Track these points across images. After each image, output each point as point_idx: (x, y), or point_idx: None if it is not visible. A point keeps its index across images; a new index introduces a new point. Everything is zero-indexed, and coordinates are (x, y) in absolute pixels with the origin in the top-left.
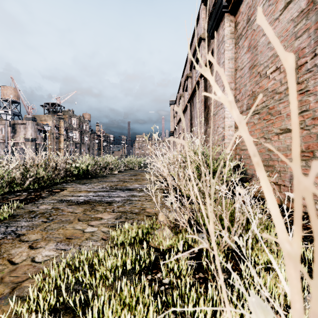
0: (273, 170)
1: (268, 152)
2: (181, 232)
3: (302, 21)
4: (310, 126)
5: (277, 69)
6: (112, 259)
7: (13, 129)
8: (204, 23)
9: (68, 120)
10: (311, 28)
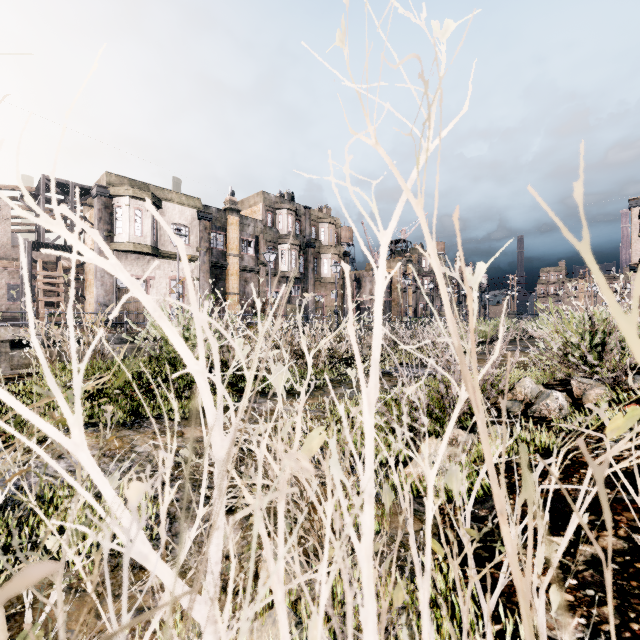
0: None
1: None
2: None
3: None
4: None
5: None
6: None
7: (358, 284)
8: None
9: (417, 262)
10: None
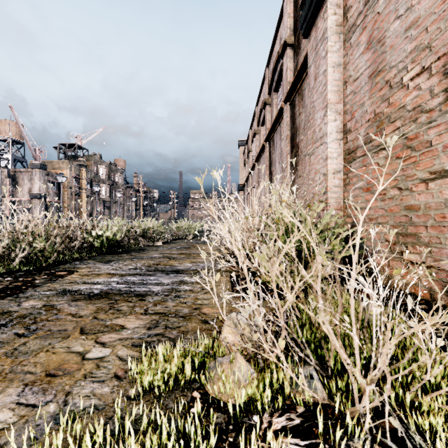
0: (416, 242)
1: (406, 211)
2: (267, 364)
3: None
4: None
5: (424, 71)
6: None
7: (13, 182)
8: (290, 21)
9: (94, 169)
10: None
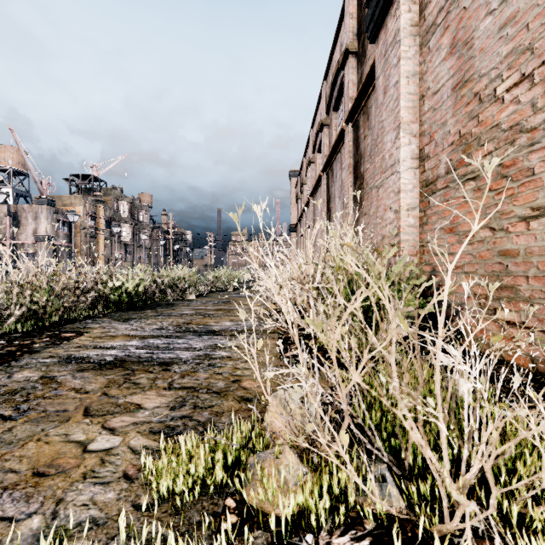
0: (513, 297)
1: (500, 258)
2: (325, 460)
3: None
4: None
5: (524, 80)
6: None
7: (14, 221)
8: (353, 22)
9: (113, 206)
10: None
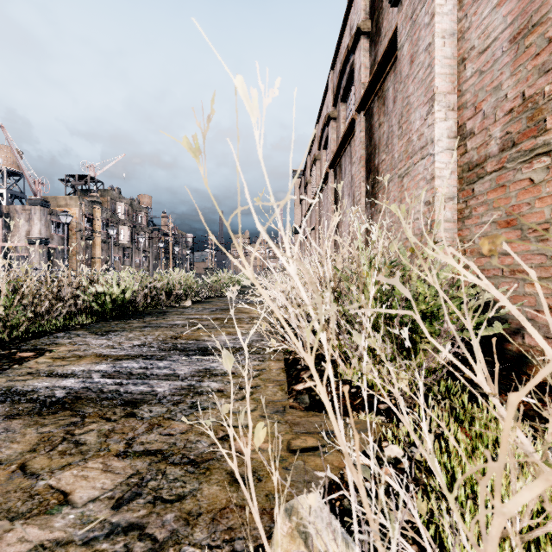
0: None
1: None
2: None
3: None
4: None
5: None
6: None
7: (6, 222)
8: None
9: (110, 207)
10: None
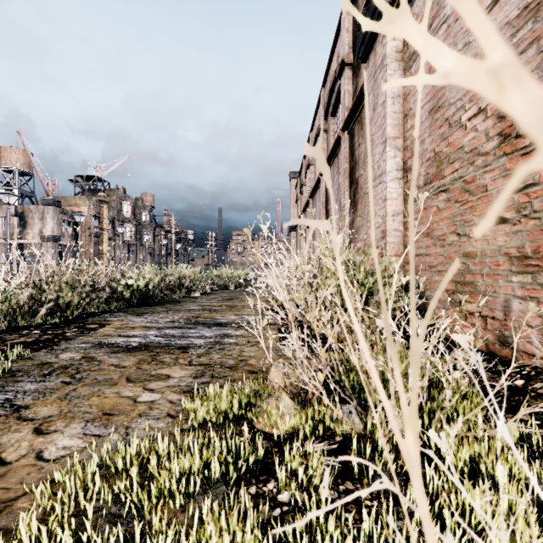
0: (473, 291)
1: (464, 258)
2: (310, 403)
3: (526, 24)
4: (541, 213)
5: (480, 112)
6: (183, 455)
7: (21, 221)
8: (349, 36)
9: (116, 206)
10: (542, 37)
